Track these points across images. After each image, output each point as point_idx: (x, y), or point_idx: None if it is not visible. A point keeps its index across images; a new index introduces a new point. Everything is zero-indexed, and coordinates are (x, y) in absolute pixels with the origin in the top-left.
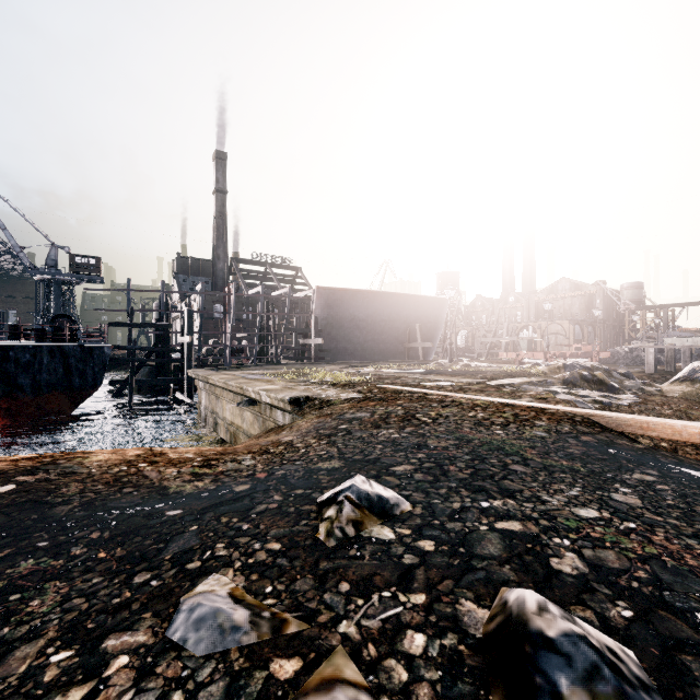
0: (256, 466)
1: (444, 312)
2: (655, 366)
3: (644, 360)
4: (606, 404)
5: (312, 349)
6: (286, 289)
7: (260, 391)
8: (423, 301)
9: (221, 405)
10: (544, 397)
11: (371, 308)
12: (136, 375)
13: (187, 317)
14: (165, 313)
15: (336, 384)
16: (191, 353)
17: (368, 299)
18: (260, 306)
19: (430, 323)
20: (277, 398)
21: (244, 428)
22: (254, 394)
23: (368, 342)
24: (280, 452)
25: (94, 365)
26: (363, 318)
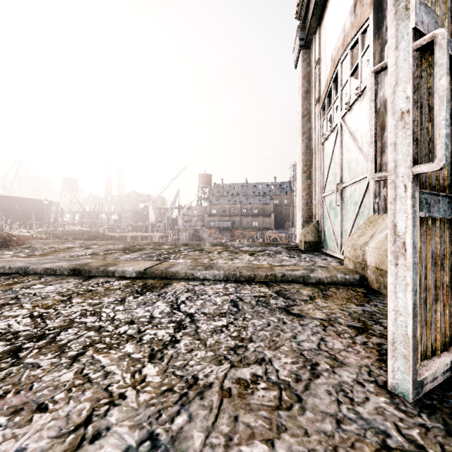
0: None
1: (51, 207)
2: None
3: (121, 228)
4: None
5: None
6: None
7: None
8: (37, 201)
9: None
10: None
11: (2, 204)
12: None
13: None
14: None
15: None
16: None
17: None
18: None
19: (42, 212)
20: None
21: None
22: None
23: None
24: None
25: None
26: None
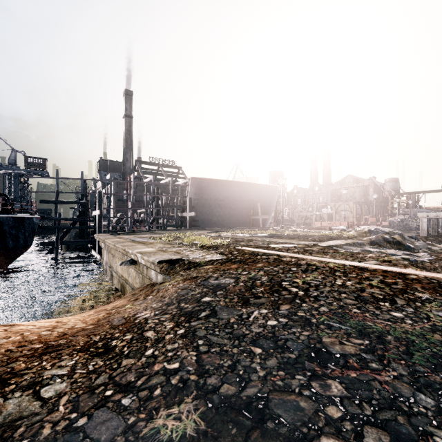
0: (54, 407)
1: (276, 195)
2: (427, 231)
3: (411, 227)
4: (413, 261)
5: (187, 219)
6: (169, 178)
7: (137, 253)
8: (262, 188)
9: (115, 261)
10: (387, 260)
11: (228, 192)
12: (66, 238)
13: (98, 197)
14: (85, 194)
15: (202, 246)
16: (101, 222)
17: (225, 186)
18: (152, 190)
19: (267, 202)
20: (149, 261)
21: (129, 281)
22: (133, 255)
23: (225, 215)
24: (120, 351)
25: (25, 231)
26: (222, 199)
